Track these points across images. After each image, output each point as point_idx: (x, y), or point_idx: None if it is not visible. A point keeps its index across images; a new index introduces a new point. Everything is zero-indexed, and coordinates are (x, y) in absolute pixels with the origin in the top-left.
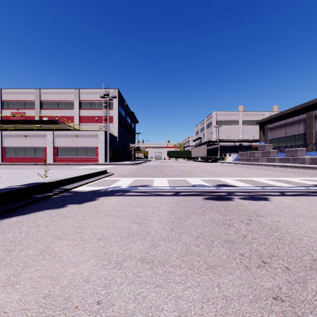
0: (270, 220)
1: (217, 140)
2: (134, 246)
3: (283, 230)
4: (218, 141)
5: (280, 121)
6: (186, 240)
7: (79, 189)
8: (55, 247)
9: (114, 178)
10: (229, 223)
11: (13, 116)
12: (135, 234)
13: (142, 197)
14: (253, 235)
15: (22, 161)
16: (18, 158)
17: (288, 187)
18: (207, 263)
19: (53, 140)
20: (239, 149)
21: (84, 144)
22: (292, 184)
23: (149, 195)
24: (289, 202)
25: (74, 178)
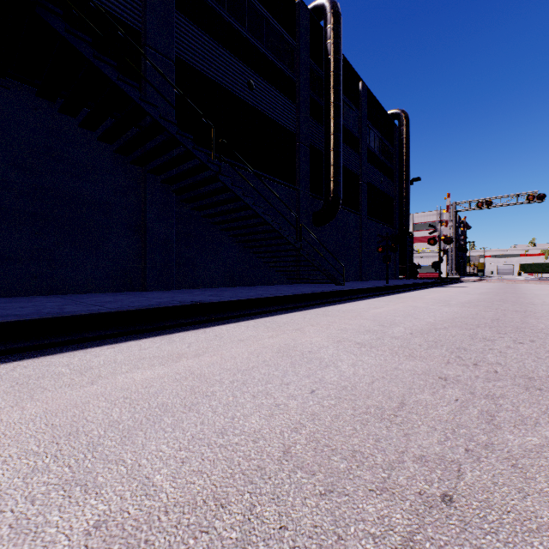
0: None
1: None
2: None
3: None
4: None
5: None
6: None
7: None
8: None
9: None
10: None
11: None
12: None
13: None
14: None
15: None
16: None
17: None
18: None
19: None
20: None
21: (427, 263)
22: None
23: None
24: None
25: None
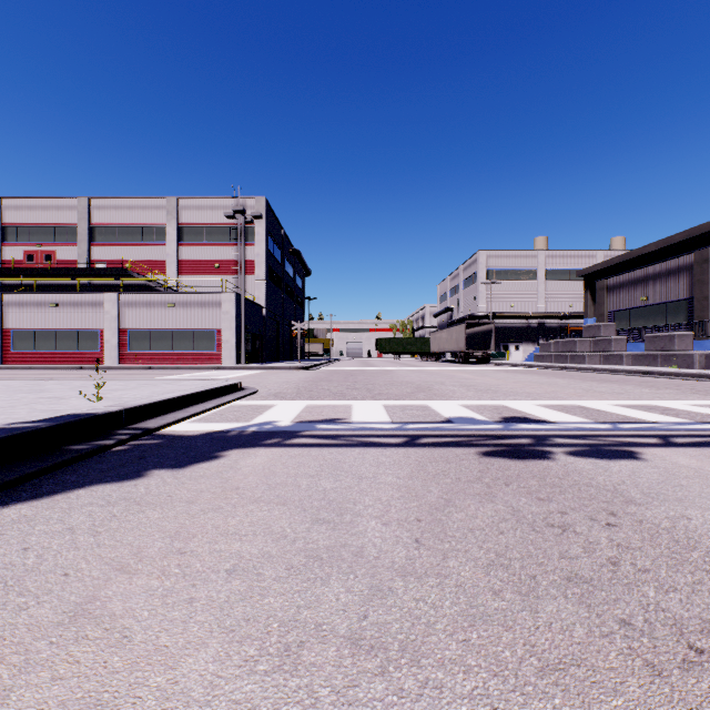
0: (663, 513)
1: (488, 315)
2: (326, 596)
3: (708, 543)
4: (490, 316)
5: (632, 271)
6: (463, 577)
7: (178, 430)
8: (113, 599)
9: (259, 401)
10: (561, 522)
11: (29, 259)
12: (325, 555)
13: (330, 451)
14: (635, 558)
15: (49, 361)
16: (40, 354)
17: (674, 424)
18: (537, 654)
19: (118, 315)
20: (539, 334)
21: (189, 324)
22: (680, 418)
23: (346, 446)
24: (691, 464)
25: (166, 403)
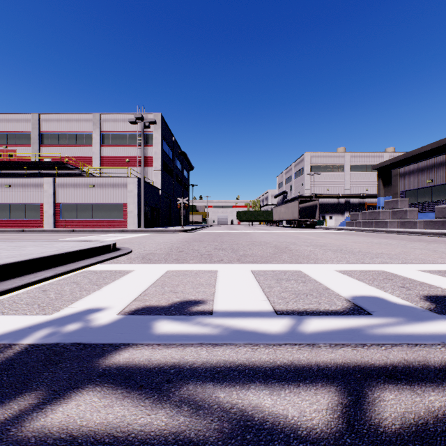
0: None
1: (312, 195)
2: None
3: None
4: (313, 196)
5: (420, 162)
6: None
7: None
8: None
9: (120, 264)
10: None
11: None
12: None
13: None
14: None
15: (4, 226)
16: None
17: None
18: None
19: (53, 193)
20: (346, 208)
21: (104, 199)
22: None
23: None
24: None
25: None
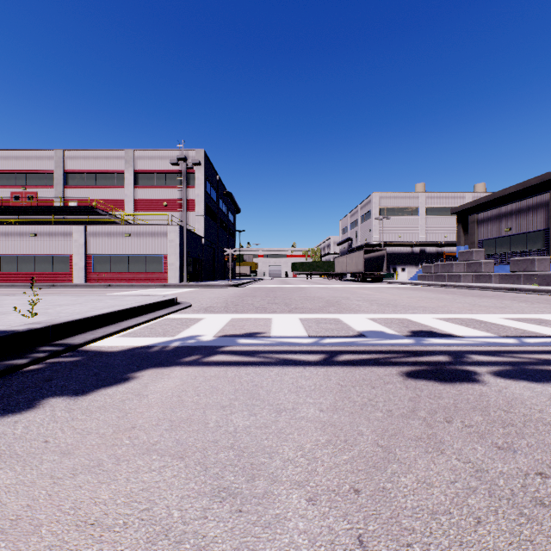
0: None
1: (380, 244)
2: None
3: None
4: (382, 244)
5: (498, 208)
6: None
7: (103, 346)
8: None
9: (190, 314)
10: (550, 495)
11: (15, 199)
12: None
13: (247, 371)
14: None
15: (29, 280)
16: (22, 274)
17: None
18: None
19: (85, 243)
20: (421, 259)
21: (142, 250)
22: None
23: (264, 364)
24: None
25: (99, 317)
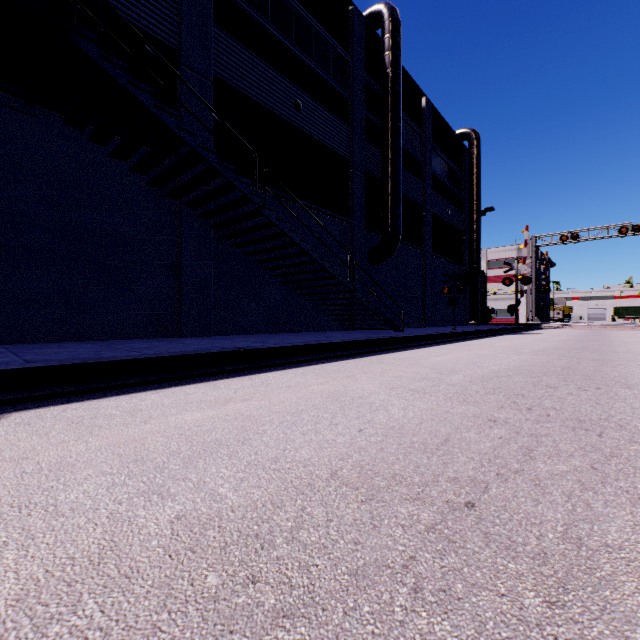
0: None
1: None
2: None
3: None
4: None
5: None
6: None
7: None
8: None
9: None
10: None
11: None
12: None
13: None
14: None
15: None
16: None
17: None
18: None
19: None
20: None
21: (503, 307)
22: None
23: None
24: None
25: None
